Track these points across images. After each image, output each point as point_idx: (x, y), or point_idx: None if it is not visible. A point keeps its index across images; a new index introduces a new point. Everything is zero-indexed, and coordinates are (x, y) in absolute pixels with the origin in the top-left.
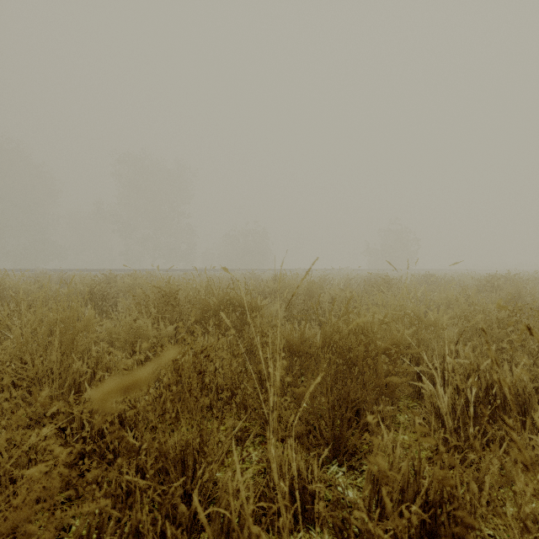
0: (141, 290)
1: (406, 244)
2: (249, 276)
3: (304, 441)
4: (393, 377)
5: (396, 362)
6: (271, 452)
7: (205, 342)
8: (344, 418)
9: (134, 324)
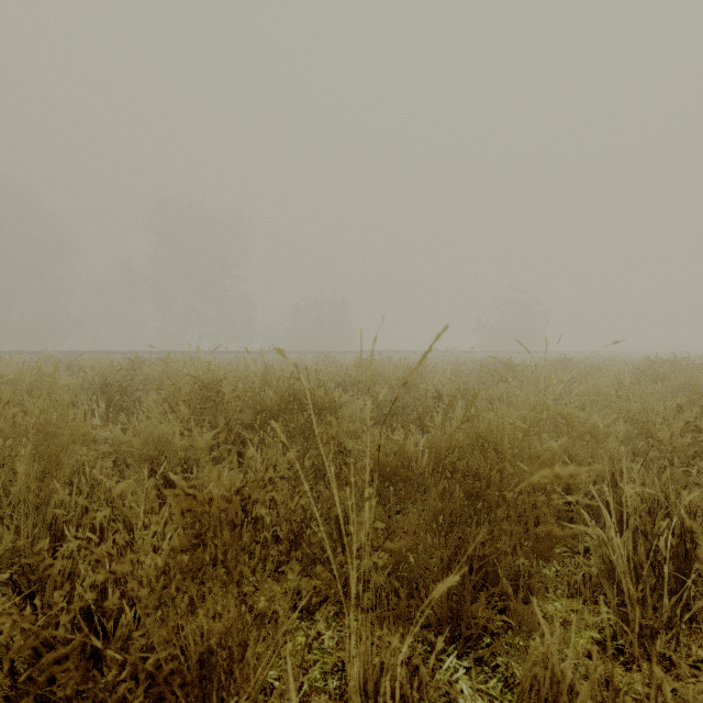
0: (170, 381)
1: (530, 318)
2: (324, 361)
3: (405, 623)
4: (550, 526)
5: (549, 497)
6: (353, 678)
7: (258, 456)
8: (466, 583)
9: (154, 431)
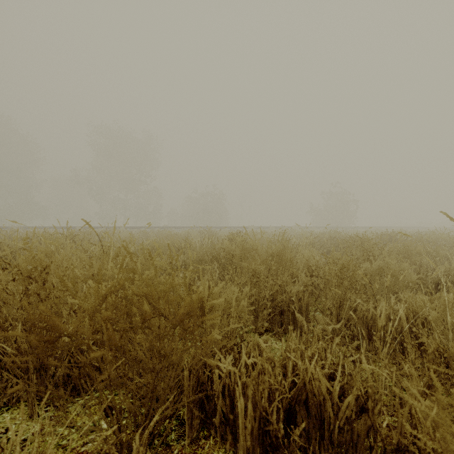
0: None
1: (346, 205)
2: (206, 234)
3: None
4: None
5: None
6: None
7: None
8: None
9: None
